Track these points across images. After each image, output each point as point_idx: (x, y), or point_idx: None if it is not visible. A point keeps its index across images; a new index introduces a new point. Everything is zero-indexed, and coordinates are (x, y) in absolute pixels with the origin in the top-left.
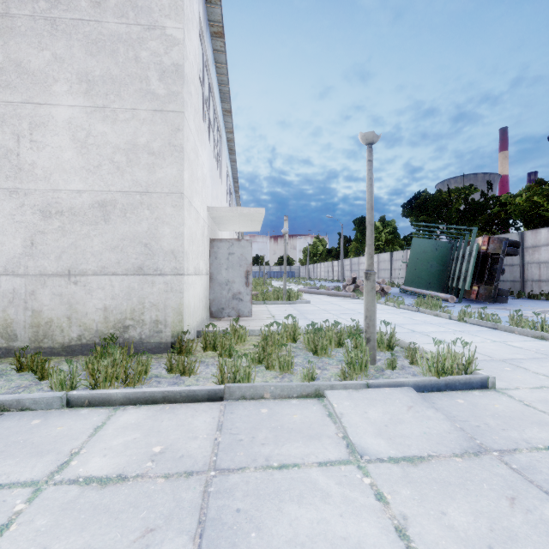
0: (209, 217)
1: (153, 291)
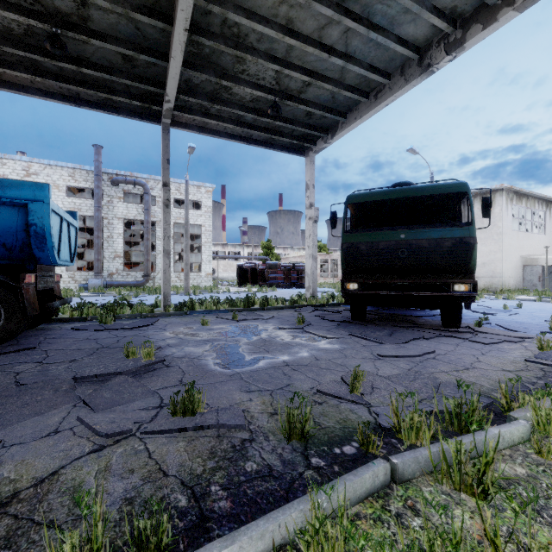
0: (523, 257)
1: (494, 281)
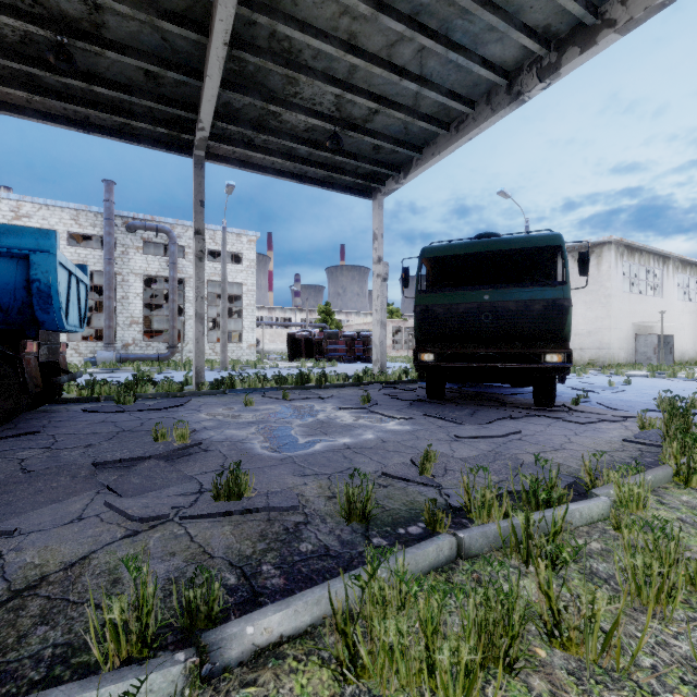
0: (635, 325)
1: (602, 353)
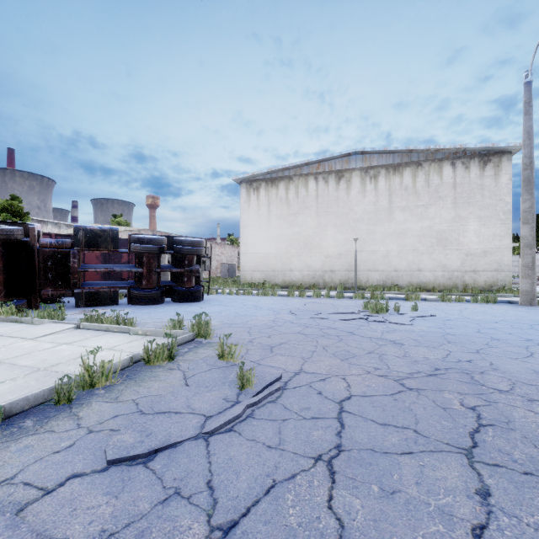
0: None
1: (500, 276)
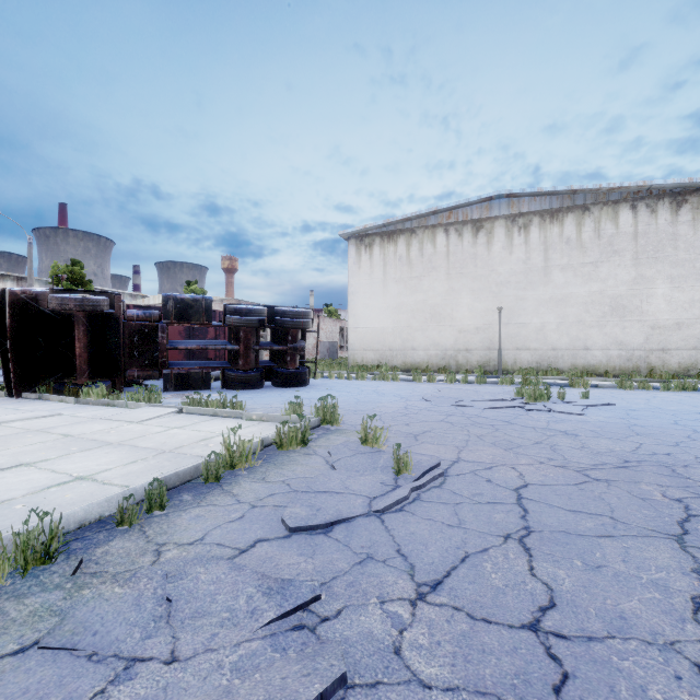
0: None
1: None
